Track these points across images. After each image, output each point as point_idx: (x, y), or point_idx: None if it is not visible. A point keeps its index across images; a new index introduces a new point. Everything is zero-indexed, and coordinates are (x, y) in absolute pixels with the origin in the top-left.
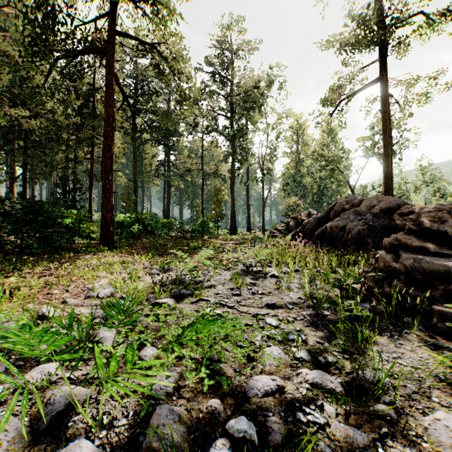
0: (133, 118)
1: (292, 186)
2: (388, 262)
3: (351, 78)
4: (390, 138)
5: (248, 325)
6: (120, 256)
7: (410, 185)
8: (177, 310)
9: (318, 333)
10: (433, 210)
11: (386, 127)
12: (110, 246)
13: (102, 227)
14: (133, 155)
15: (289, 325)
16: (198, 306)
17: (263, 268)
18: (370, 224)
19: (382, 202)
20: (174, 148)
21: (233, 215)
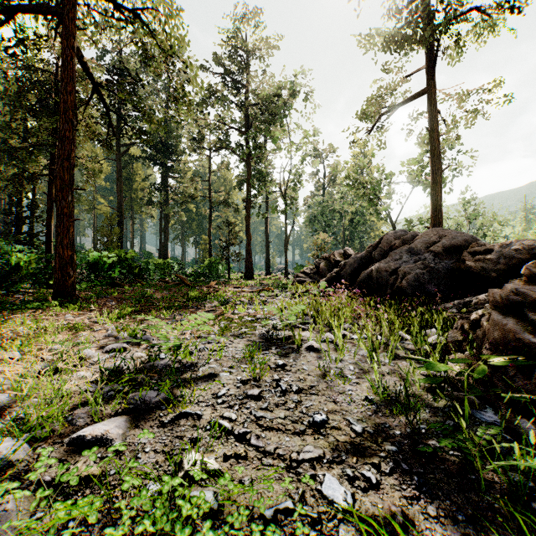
0: (108, 118)
1: (319, 221)
2: (514, 332)
3: (392, 88)
4: (440, 162)
5: (283, 511)
6: (77, 315)
7: (452, 221)
8: (125, 454)
9: (448, 529)
10: (522, 248)
11: (435, 148)
12: (69, 297)
13: (56, 271)
14: (117, 175)
15: (372, 496)
16: (174, 435)
17: (294, 335)
18: (431, 266)
19: (444, 237)
20: (173, 169)
21: (248, 255)
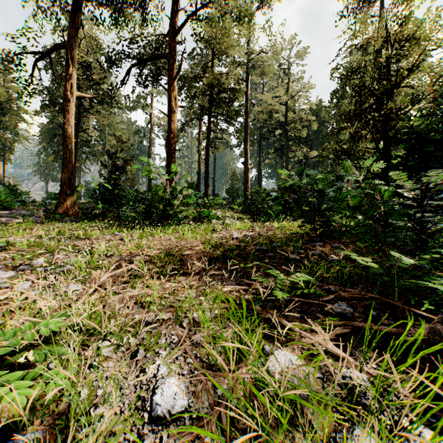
0: None
1: None
2: None
3: None
4: None
5: None
6: None
7: None
8: None
9: None
10: None
11: None
12: None
13: None
14: None
15: None
16: None
17: None
18: None
19: None
20: None
21: None
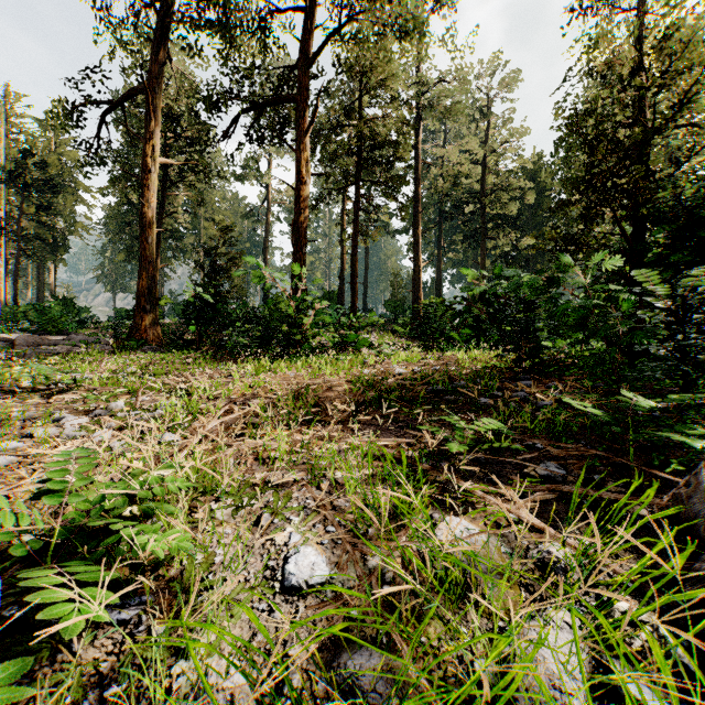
0: None
1: None
2: None
3: None
4: None
5: None
6: None
7: None
8: None
9: None
10: None
11: None
12: None
13: None
14: None
15: None
16: None
17: None
18: None
19: None
20: None
21: None
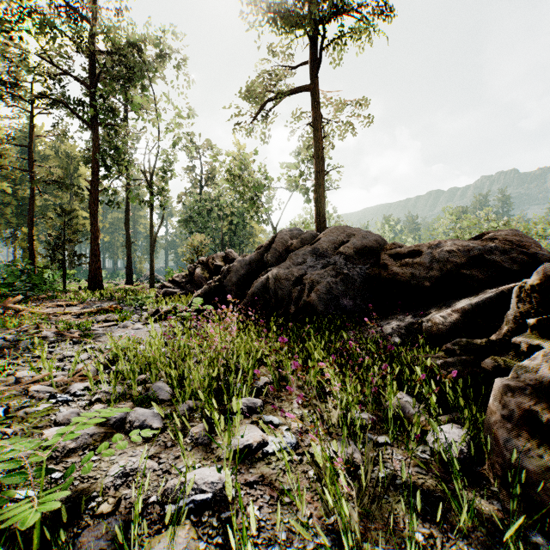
0: None
1: (196, 222)
2: None
3: (277, 77)
4: (323, 165)
5: None
6: None
7: None
8: None
9: None
10: (458, 249)
11: (319, 149)
12: None
13: None
14: None
15: None
16: None
17: (61, 549)
18: (344, 272)
19: (353, 236)
20: None
21: (95, 257)
